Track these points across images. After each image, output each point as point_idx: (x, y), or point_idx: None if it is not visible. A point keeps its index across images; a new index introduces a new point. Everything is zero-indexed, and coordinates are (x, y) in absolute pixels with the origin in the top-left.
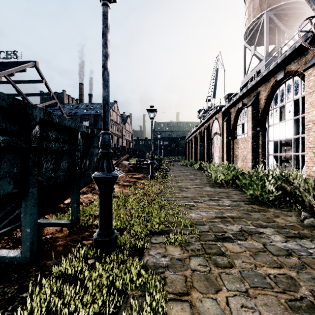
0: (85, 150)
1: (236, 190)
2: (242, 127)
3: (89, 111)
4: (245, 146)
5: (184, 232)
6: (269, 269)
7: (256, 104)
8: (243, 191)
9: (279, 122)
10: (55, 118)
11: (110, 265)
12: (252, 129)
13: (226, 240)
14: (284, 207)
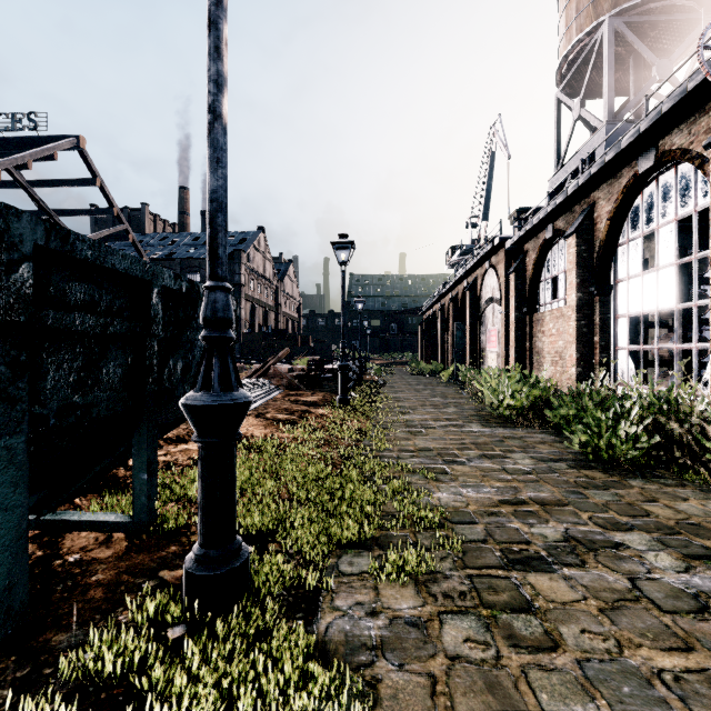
0: (173, 335)
1: (544, 433)
2: (552, 286)
3: (202, 250)
4: (561, 330)
5: (424, 542)
6: (659, 656)
7: (586, 231)
8: (561, 434)
9: (642, 273)
10: (82, 249)
11: (226, 643)
12: (577, 289)
13: (531, 566)
14: (665, 477)
